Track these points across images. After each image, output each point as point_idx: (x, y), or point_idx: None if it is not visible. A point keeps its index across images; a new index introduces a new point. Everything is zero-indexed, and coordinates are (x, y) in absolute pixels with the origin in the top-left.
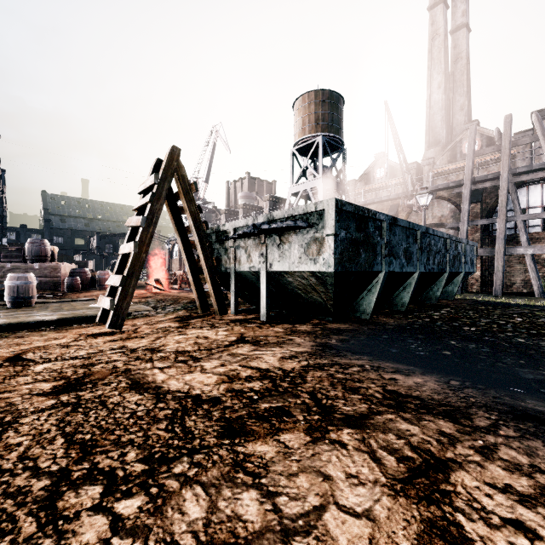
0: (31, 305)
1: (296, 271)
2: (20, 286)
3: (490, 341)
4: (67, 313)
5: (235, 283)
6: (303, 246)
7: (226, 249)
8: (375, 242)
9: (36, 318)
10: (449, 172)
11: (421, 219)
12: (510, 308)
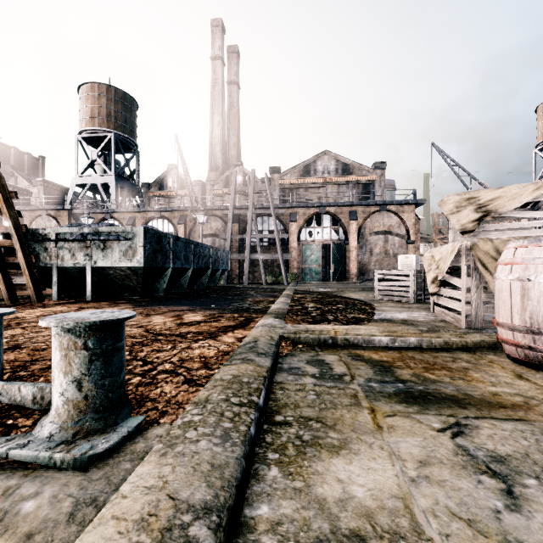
0: None
1: (117, 266)
2: None
3: (218, 298)
4: None
5: (57, 276)
6: (123, 251)
7: (46, 249)
8: (166, 250)
9: None
10: (224, 194)
11: (203, 229)
12: (241, 288)
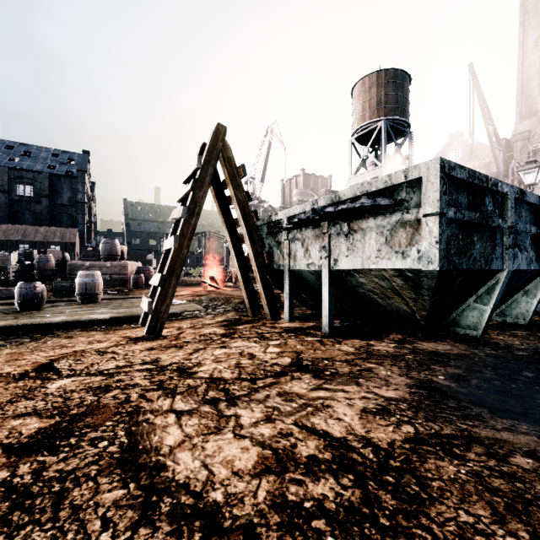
0: (97, 301)
1: (373, 269)
2: (88, 283)
3: None
4: (123, 311)
5: (289, 284)
6: (384, 234)
7: (279, 243)
8: (493, 226)
9: (90, 317)
10: None
11: None
12: None
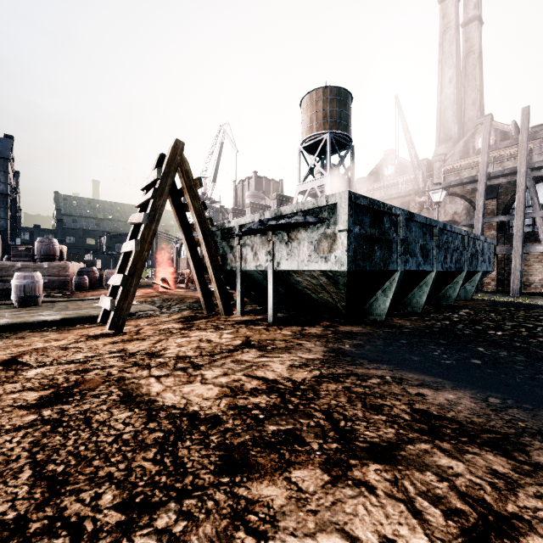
0: (37, 304)
1: (306, 270)
2: (27, 285)
3: (523, 347)
4: (72, 313)
5: (241, 283)
6: (313, 243)
7: (232, 247)
8: (390, 238)
9: (39, 318)
10: (461, 168)
11: (433, 216)
12: (534, 310)
